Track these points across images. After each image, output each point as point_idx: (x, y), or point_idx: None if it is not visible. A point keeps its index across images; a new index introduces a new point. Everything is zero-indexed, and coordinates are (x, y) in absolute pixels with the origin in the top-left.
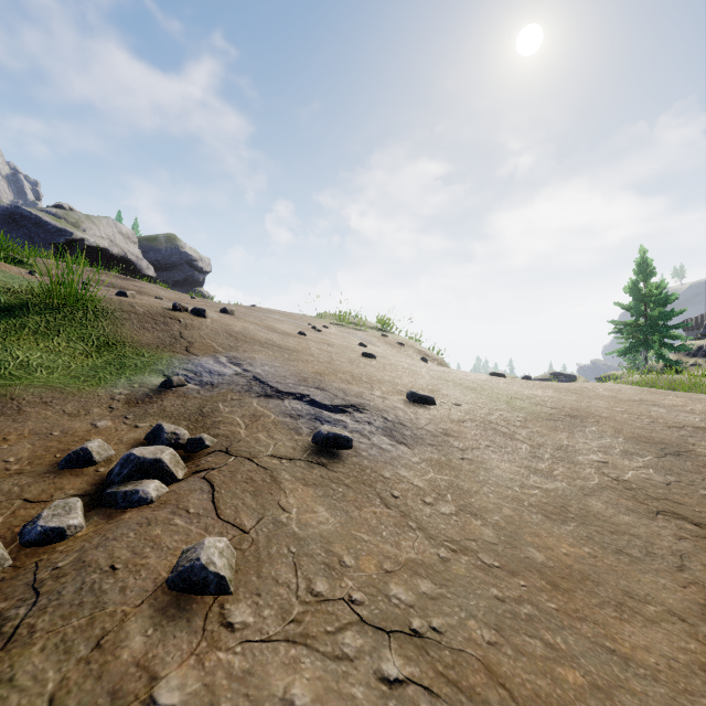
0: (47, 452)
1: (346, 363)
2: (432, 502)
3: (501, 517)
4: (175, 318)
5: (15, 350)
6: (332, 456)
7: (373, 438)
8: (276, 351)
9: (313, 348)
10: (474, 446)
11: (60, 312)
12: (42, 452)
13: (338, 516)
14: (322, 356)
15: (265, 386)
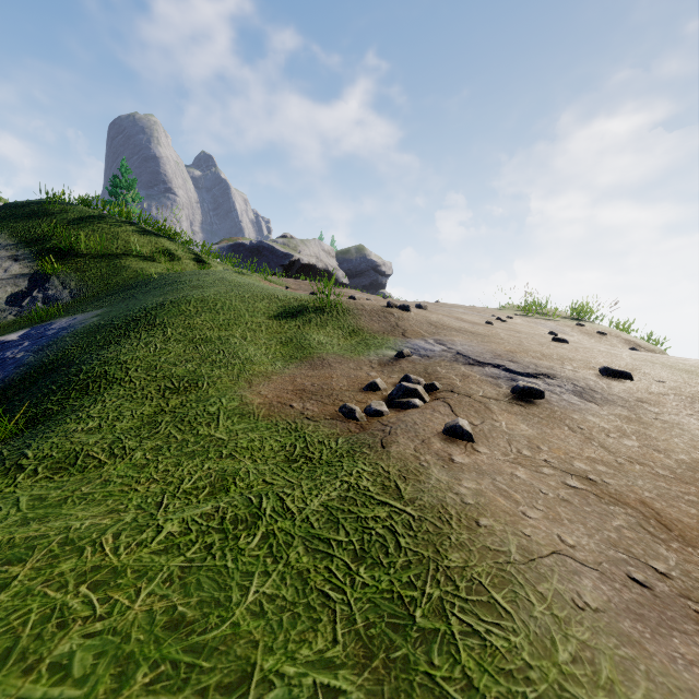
0: (354, 384)
1: (536, 345)
2: (616, 437)
3: (687, 458)
4: (390, 312)
5: (312, 334)
6: (527, 402)
7: (563, 396)
8: (470, 335)
9: (502, 333)
10: (673, 412)
11: (324, 312)
12: (352, 383)
13: (534, 430)
14: (512, 340)
15: (467, 358)
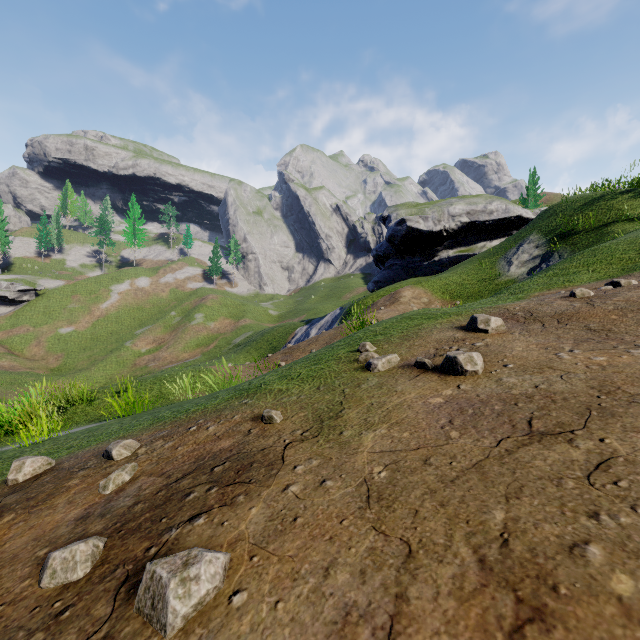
0: None
1: None
2: None
3: None
4: None
5: None
6: None
7: None
8: None
9: None
10: None
11: None
12: None
13: None
14: None
15: None
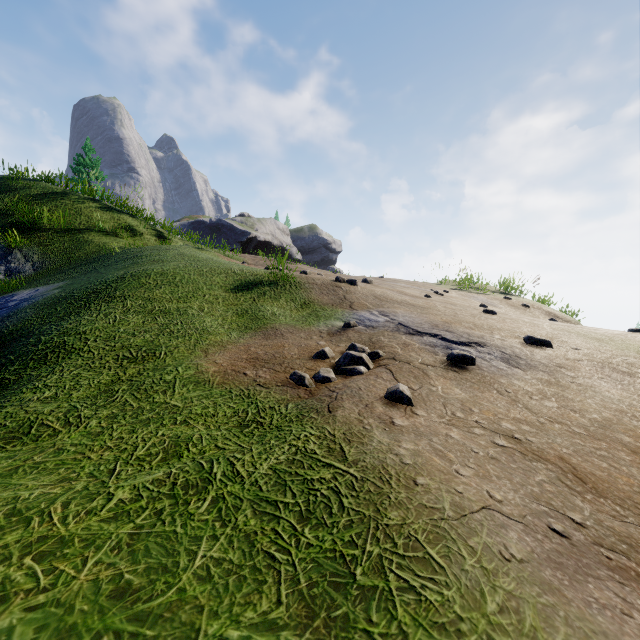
0: (305, 352)
1: (469, 316)
2: (538, 399)
3: (599, 416)
4: (339, 286)
5: (266, 306)
6: (461, 368)
7: (492, 362)
8: (410, 308)
9: (439, 306)
10: (586, 376)
11: (278, 285)
12: (303, 352)
13: (467, 393)
14: (447, 312)
15: (408, 328)
